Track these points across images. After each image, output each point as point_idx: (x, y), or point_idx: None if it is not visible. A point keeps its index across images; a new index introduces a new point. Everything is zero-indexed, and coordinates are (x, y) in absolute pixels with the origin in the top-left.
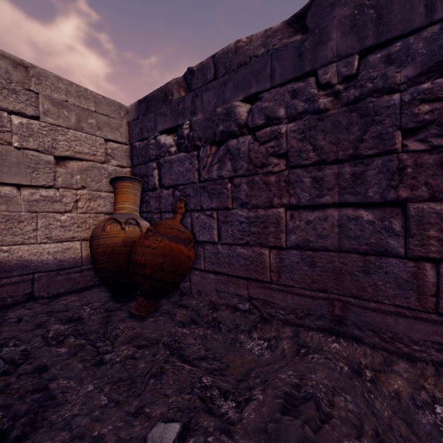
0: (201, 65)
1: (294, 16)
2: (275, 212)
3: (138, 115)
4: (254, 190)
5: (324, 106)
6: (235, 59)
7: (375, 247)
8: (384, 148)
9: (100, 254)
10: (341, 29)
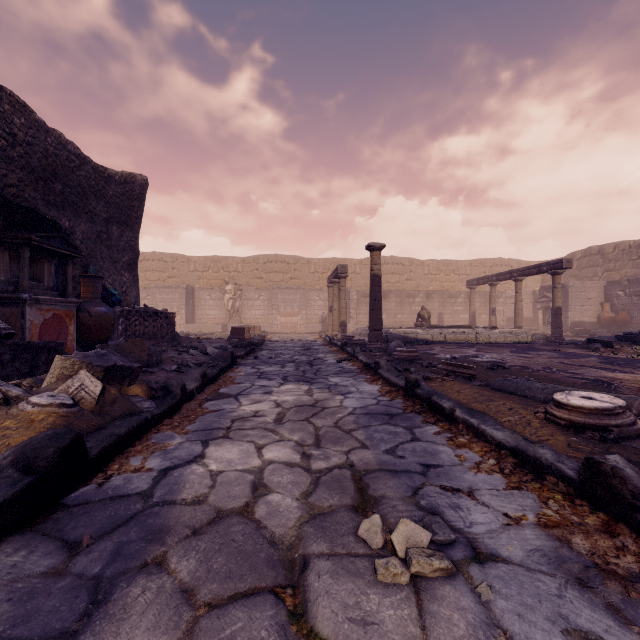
0: (632, 279)
1: None
2: None
3: (607, 285)
4: None
5: None
6: None
7: None
8: None
9: (602, 320)
10: None
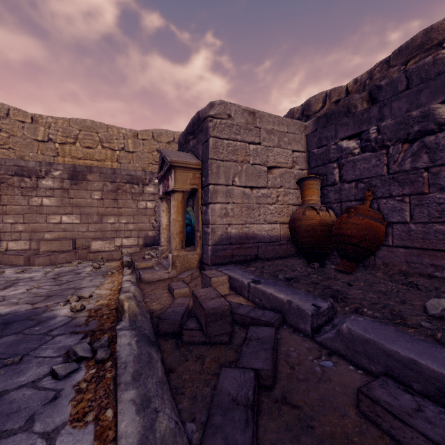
0: (390, 80)
1: None
2: None
3: (316, 129)
4: None
5: None
6: (432, 70)
7: None
8: None
9: (302, 231)
10: None
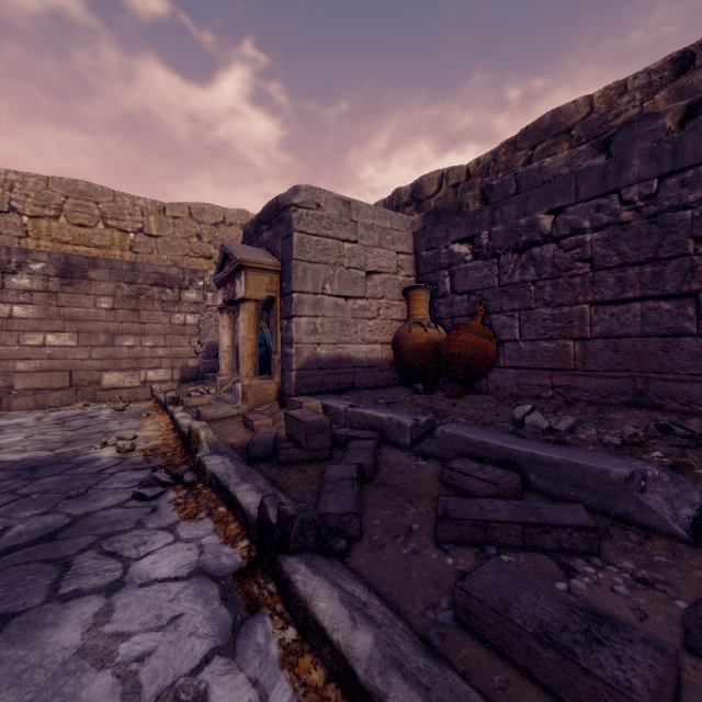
0: (501, 181)
1: (598, 141)
2: (579, 309)
3: (425, 226)
4: (558, 291)
5: (627, 219)
6: (539, 177)
7: (673, 330)
8: (679, 252)
9: (407, 352)
10: (642, 157)
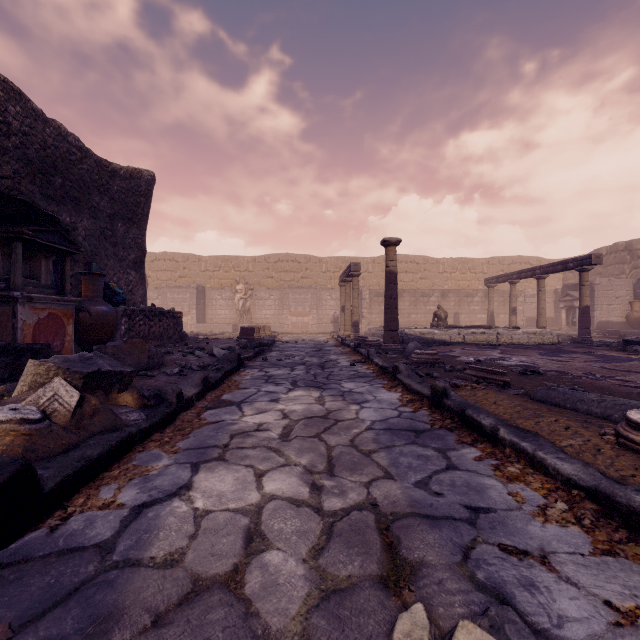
0: None
1: None
2: None
3: (637, 282)
4: None
5: None
6: None
7: None
8: None
9: (631, 319)
10: None
